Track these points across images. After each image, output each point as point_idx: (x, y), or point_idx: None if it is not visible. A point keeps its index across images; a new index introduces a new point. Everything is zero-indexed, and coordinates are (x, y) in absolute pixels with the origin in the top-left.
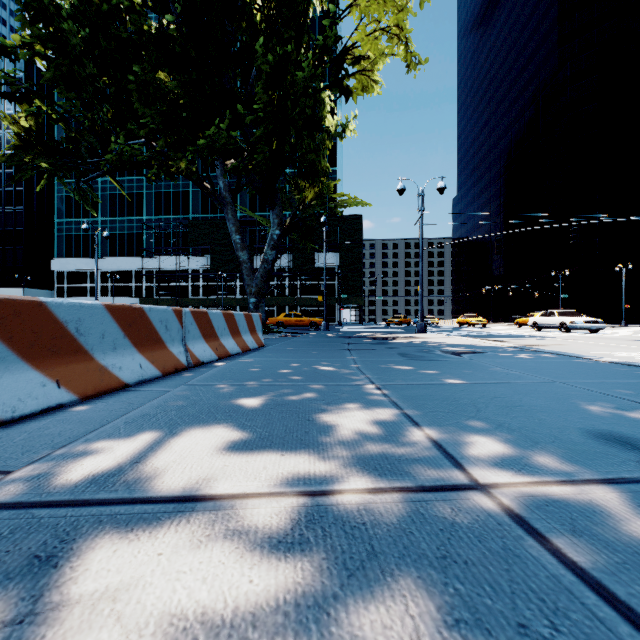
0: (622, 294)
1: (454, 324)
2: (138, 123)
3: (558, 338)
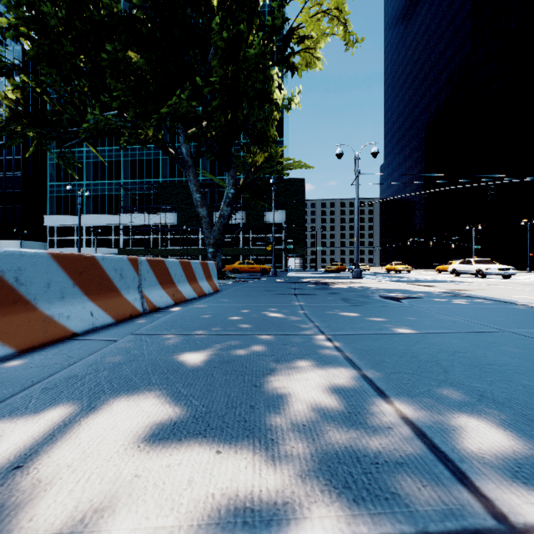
0: (526, 245)
1: (383, 270)
2: (111, 97)
3: (477, 283)
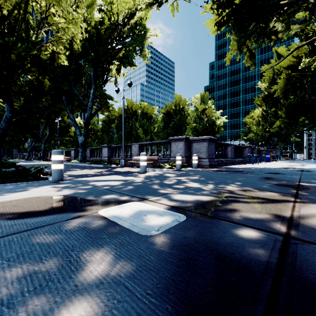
0: None
1: None
2: None
3: None
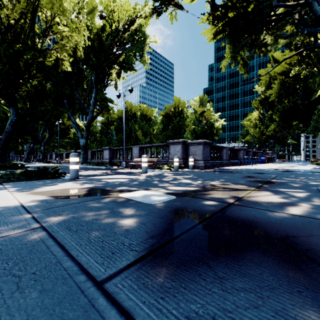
0: None
1: None
2: None
3: None
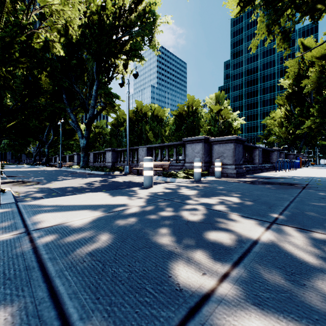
0: None
1: None
2: None
3: None
